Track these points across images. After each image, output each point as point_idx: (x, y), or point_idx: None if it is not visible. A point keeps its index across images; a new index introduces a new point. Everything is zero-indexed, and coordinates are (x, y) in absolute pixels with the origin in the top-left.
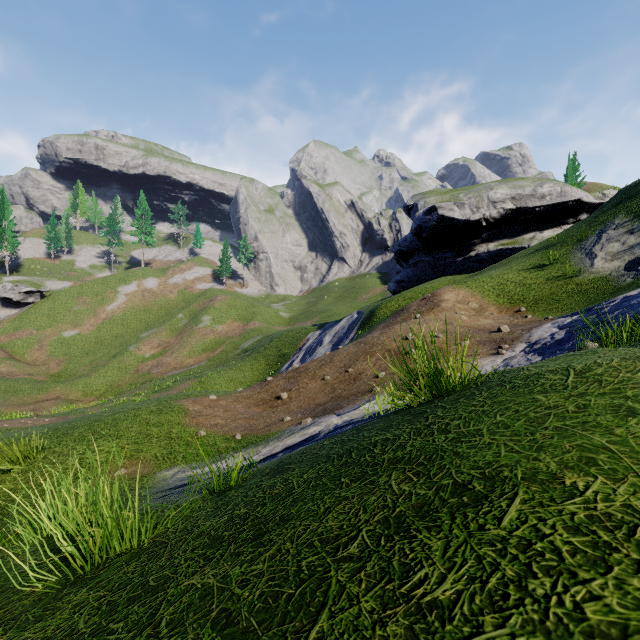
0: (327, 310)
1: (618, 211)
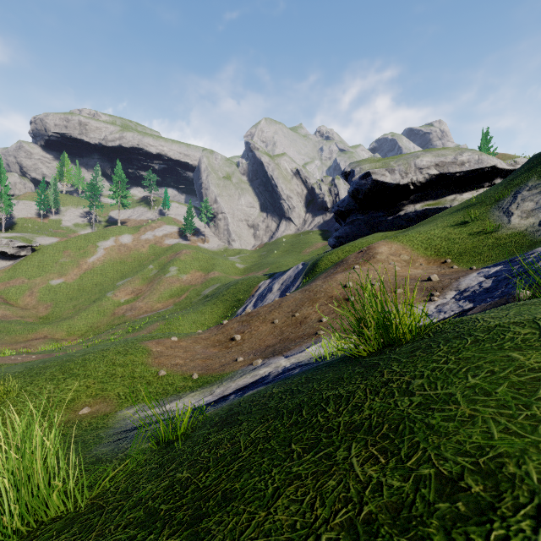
0: (276, 262)
1: (531, 175)
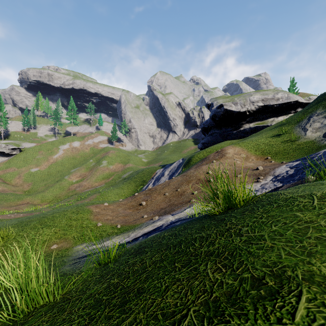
0: (166, 158)
1: (318, 106)
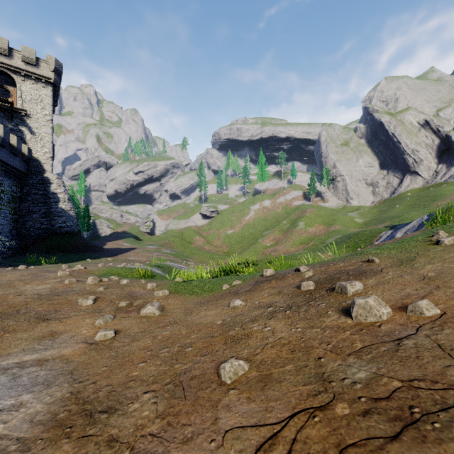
0: (398, 216)
1: None
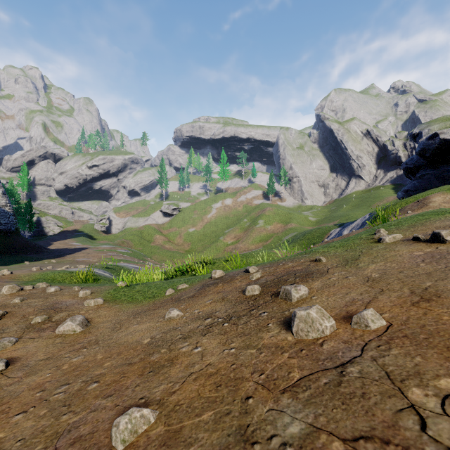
0: (345, 215)
1: None
